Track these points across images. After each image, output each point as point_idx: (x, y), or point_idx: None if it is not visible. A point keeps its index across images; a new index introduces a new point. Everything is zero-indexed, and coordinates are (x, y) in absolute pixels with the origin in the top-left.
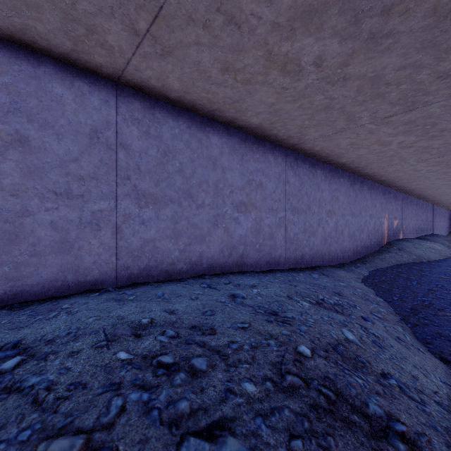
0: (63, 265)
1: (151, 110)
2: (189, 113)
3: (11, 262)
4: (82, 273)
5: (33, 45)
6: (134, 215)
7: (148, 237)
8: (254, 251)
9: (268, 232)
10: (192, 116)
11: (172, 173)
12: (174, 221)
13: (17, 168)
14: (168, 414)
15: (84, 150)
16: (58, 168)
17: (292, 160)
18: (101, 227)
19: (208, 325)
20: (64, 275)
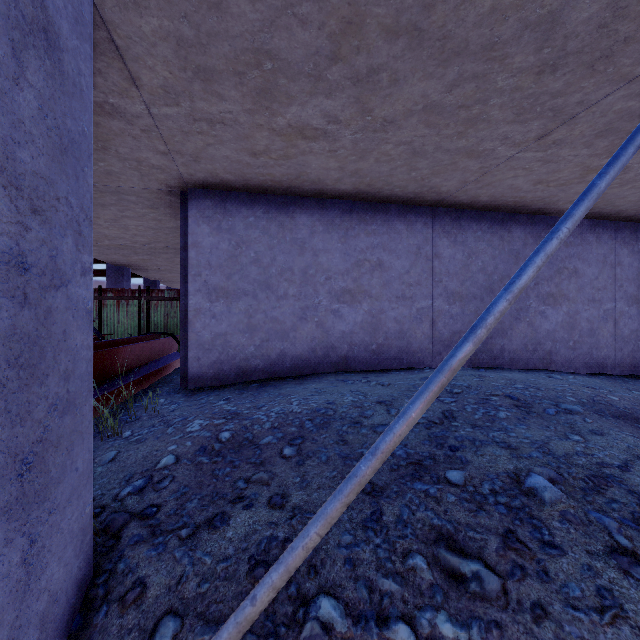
0: (400, 347)
1: (458, 220)
2: (490, 214)
3: (375, 343)
4: (411, 354)
5: (388, 201)
6: (444, 311)
7: (455, 330)
8: (566, 349)
9: (587, 328)
10: (493, 216)
11: (475, 272)
12: (477, 316)
13: (378, 283)
14: (532, 395)
15: (412, 264)
16: (398, 280)
17: (626, 234)
18: (423, 321)
19: (535, 383)
20: (401, 355)
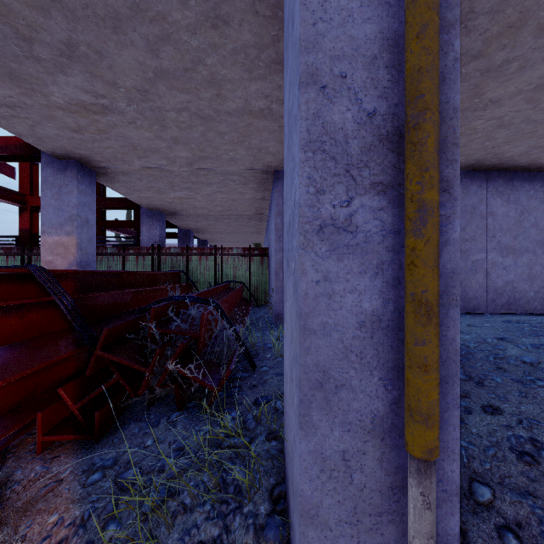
0: None
1: (510, 181)
2: (542, 174)
3: None
4: (467, 301)
5: None
6: (498, 263)
7: (508, 280)
8: None
9: None
10: None
11: (527, 227)
12: (529, 267)
13: None
14: None
15: (468, 222)
16: None
17: None
18: (477, 271)
19: None
20: None
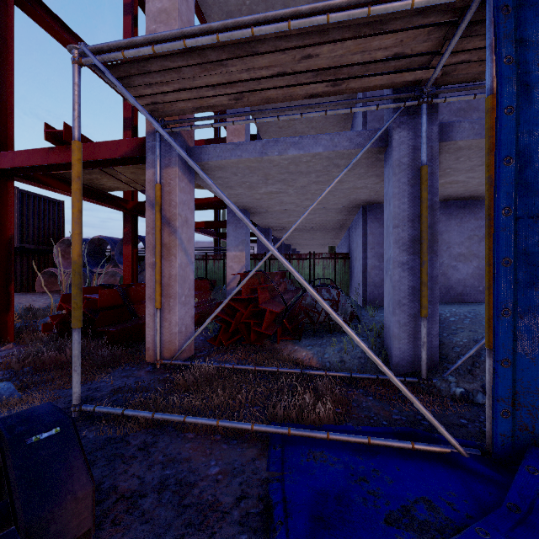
0: None
1: None
2: None
3: (482, 286)
4: None
5: None
6: None
7: None
8: None
9: None
10: None
11: None
12: None
13: (483, 249)
14: None
15: None
16: None
17: None
18: None
19: None
20: None
